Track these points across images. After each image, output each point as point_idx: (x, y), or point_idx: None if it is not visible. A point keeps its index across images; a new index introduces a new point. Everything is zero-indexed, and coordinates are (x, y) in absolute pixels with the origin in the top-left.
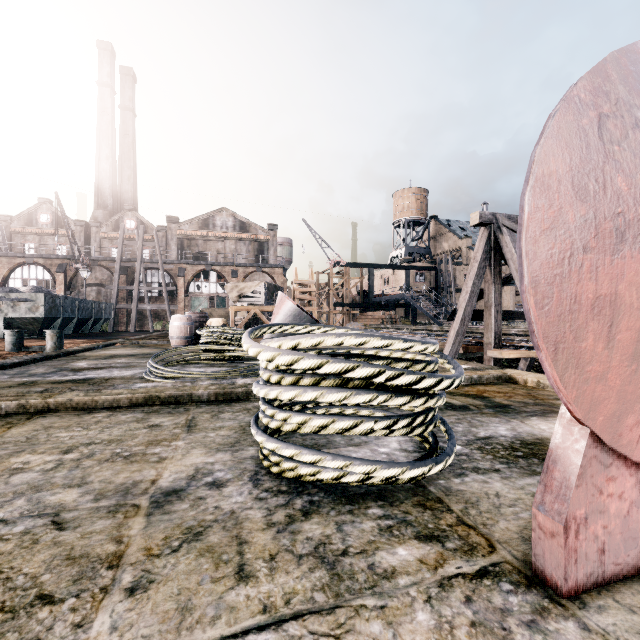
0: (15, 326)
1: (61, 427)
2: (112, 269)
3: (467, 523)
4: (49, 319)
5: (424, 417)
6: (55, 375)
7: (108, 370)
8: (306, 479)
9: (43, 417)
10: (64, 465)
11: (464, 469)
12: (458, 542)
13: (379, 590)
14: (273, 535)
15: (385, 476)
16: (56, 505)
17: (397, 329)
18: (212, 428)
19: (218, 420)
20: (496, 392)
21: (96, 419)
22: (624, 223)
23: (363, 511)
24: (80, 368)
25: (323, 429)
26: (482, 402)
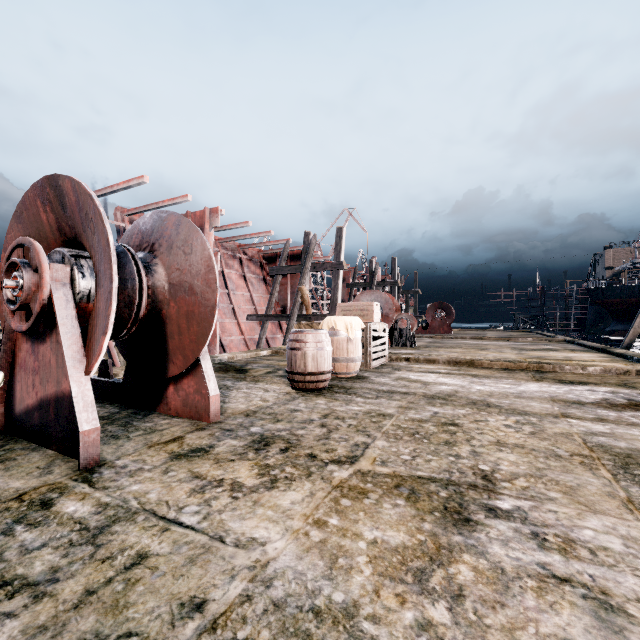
0: None
1: None
2: None
3: (17, 496)
4: None
5: None
6: None
7: None
8: None
9: None
10: None
11: None
12: (50, 494)
13: (122, 503)
14: (66, 580)
15: None
16: None
17: None
18: None
19: None
20: None
21: None
22: None
23: None
24: None
25: None
26: None
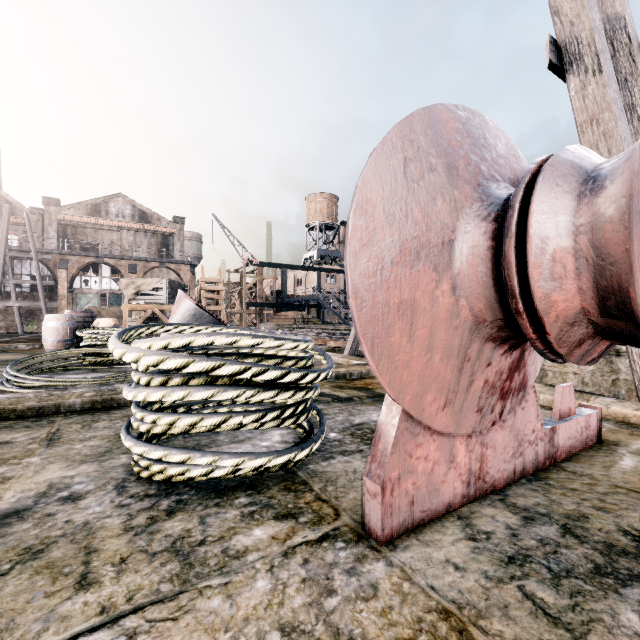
0: None
1: None
2: None
3: (323, 498)
4: None
5: (294, 409)
6: None
7: None
8: (177, 479)
9: None
10: None
11: (333, 453)
12: (310, 516)
13: (227, 569)
14: (129, 539)
15: (253, 466)
16: None
17: (309, 329)
18: (80, 439)
19: (90, 430)
20: (379, 384)
21: None
22: (420, 244)
23: (230, 502)
24: None
25: (194, 428)
26: (365, 393)
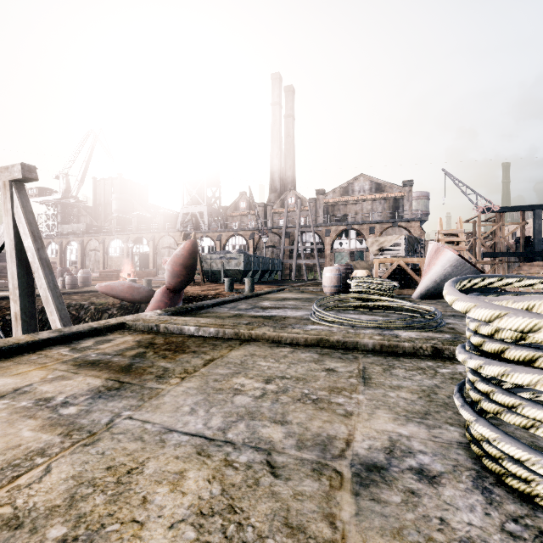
0: (229, 275)
1: (260, 356)
2: (280, 234)
3: None
4: (246, 271)
5: None
6: (252, 311)
7: (283, 310)
8: None
9: (248, 344)
10: (267, 395)
11: None
12: None
13: None
14: None
15: None
16: (267, 441)
17: None
18: (389, 385)
19: (392, 376)
20: None
21: (283, 353)
22: None
23: None
24: (266, 307)
25: None
26: None
